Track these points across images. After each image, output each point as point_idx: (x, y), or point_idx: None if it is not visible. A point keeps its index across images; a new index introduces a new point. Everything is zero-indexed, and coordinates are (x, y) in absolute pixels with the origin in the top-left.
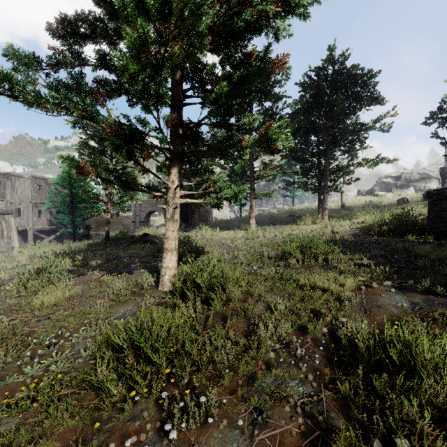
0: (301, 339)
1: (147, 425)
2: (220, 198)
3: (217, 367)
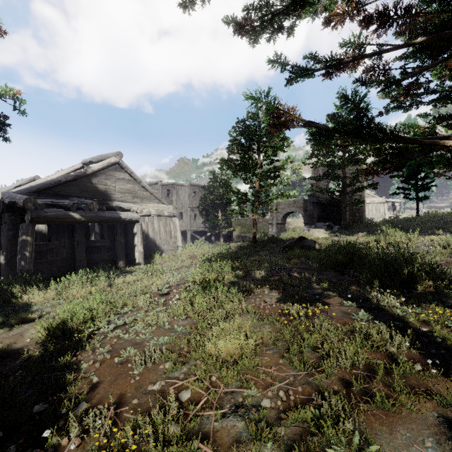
0: None
1: None
2: None
3: None
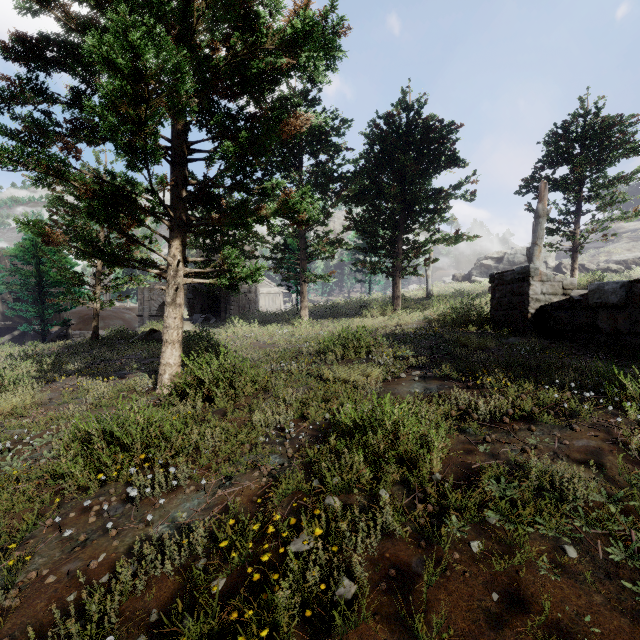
0: (299, 424)
1: (112, 498)
2: (234, 278)
3: (201, 452)
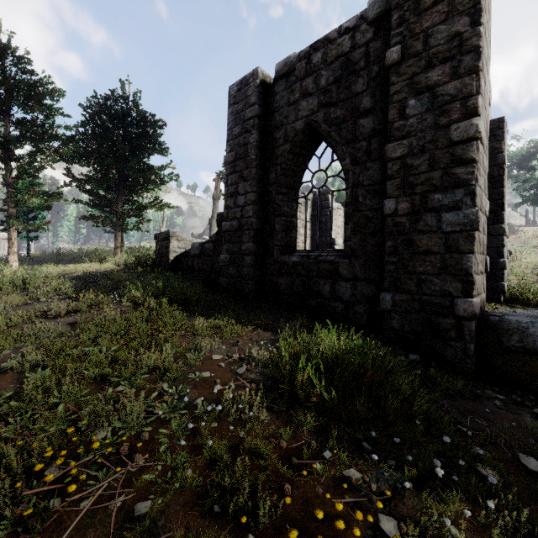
0: None
1: None
2: None
3: None
